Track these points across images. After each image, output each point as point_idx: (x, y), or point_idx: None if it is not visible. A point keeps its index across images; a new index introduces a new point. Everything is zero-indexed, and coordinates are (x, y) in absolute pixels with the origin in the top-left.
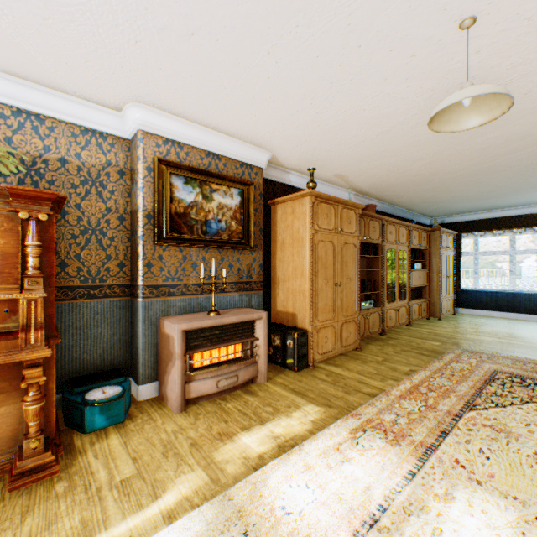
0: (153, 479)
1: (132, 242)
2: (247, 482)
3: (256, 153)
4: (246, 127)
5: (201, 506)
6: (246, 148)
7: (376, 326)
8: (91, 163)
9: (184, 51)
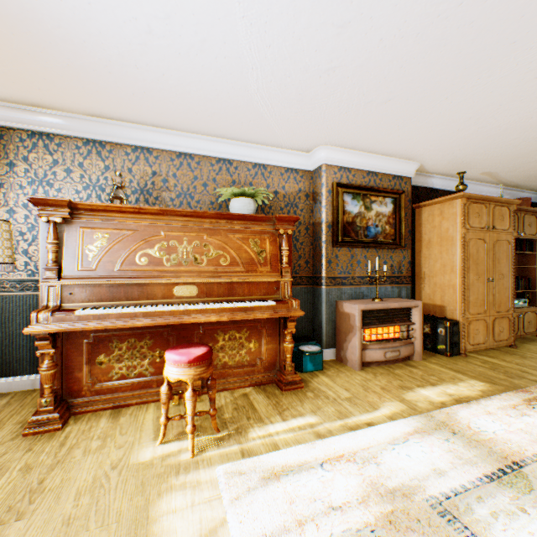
0: (366, 400)
1: (313, 245)
2: (440, 412)
3: (405, 166)
4: (403, 147)
5: (412, 416)
6: (397, 163)
7: (531, 327)
8: (290, 191)
9: (377, 111)
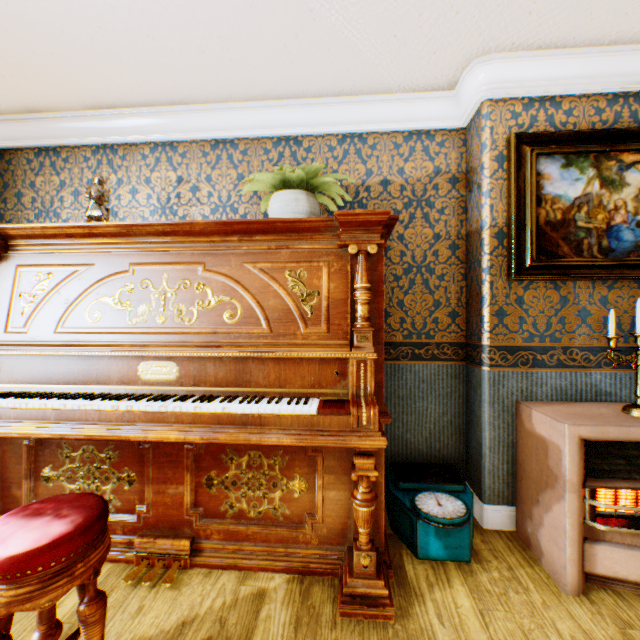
0: None
1: (467, 279)
2: None
3: None
4: None
5: None
6: None
7: None
8: (414, 177)
9: None
